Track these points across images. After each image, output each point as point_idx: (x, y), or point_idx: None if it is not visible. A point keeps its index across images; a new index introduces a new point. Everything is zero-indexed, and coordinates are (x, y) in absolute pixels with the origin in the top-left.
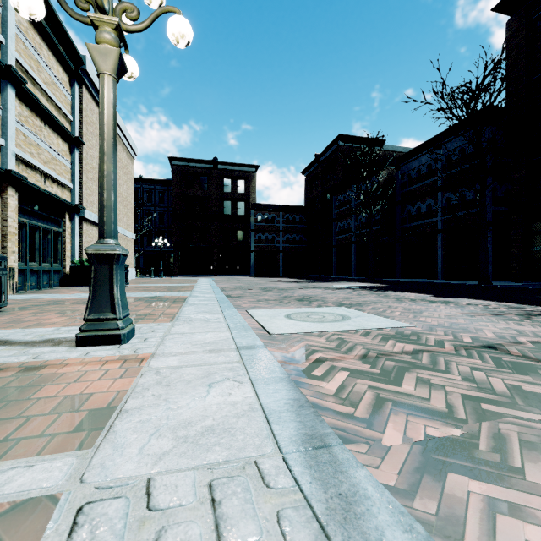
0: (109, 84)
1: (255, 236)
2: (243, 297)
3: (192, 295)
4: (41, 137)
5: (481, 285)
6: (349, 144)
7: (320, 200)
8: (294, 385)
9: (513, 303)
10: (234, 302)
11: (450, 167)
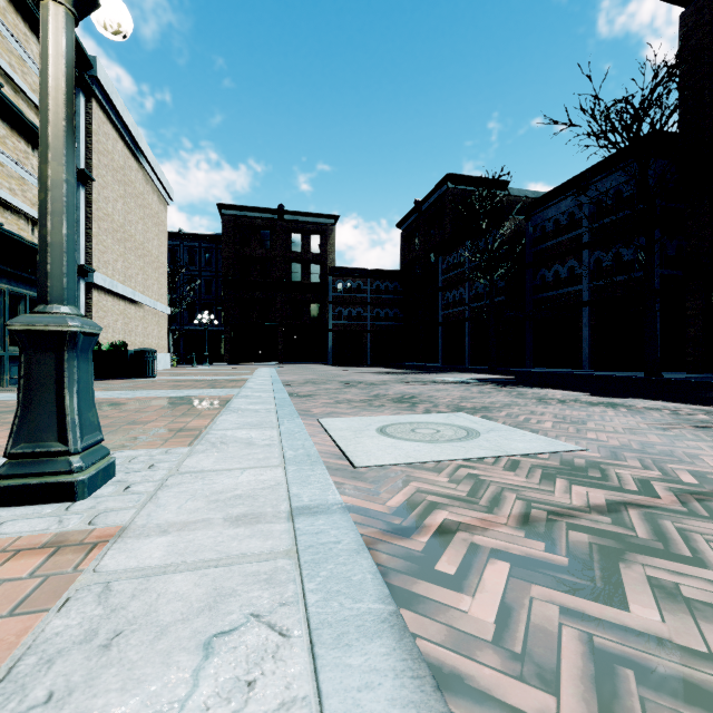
0: (58, 20)
1: (334, 310)
2: (316, 397)
3: (240, 394)
4: (28, 167)
5: (648, 378)
6: (461, 186)
7: (422, 263)
8: (412, 651)
9: (710, 405)
10: (301, 404)
11: (600, 216)
